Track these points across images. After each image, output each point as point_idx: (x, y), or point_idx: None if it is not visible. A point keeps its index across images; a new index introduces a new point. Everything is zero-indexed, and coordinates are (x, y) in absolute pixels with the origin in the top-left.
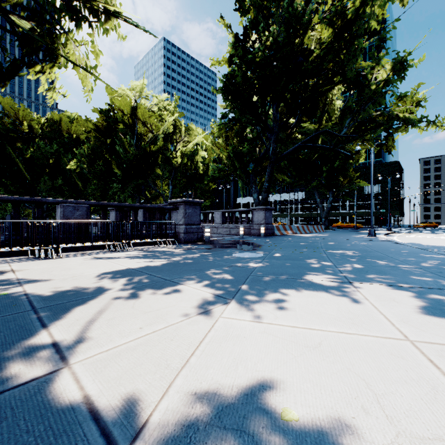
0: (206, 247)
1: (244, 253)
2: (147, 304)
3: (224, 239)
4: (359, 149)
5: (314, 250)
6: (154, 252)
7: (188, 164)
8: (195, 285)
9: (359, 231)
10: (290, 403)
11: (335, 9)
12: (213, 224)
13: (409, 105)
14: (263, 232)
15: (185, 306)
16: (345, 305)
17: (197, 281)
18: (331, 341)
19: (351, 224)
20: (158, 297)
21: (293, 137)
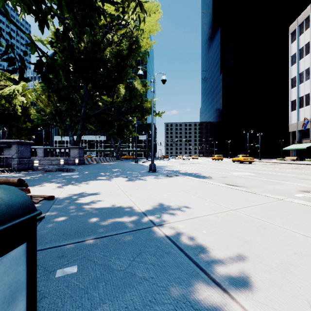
0: (39, 172)
1: (67, 173)
2: (32, 189)
3: (49, 167)
4: (131, 119)
5: (105, 170)
6: (0, 177)
7: (6, 106)
8: (49, 184)
9: (133, 160)
10: (88, 192)
11: (117, 50)
12: (35, 157)
13: (148, 104)
14: (77, 162)
15: (50, 188)
16: (107, 182)
17: (49, 183)
18: (99, 187)
19: (131, 156)
20: (34, 188)
21: (97, 104)
